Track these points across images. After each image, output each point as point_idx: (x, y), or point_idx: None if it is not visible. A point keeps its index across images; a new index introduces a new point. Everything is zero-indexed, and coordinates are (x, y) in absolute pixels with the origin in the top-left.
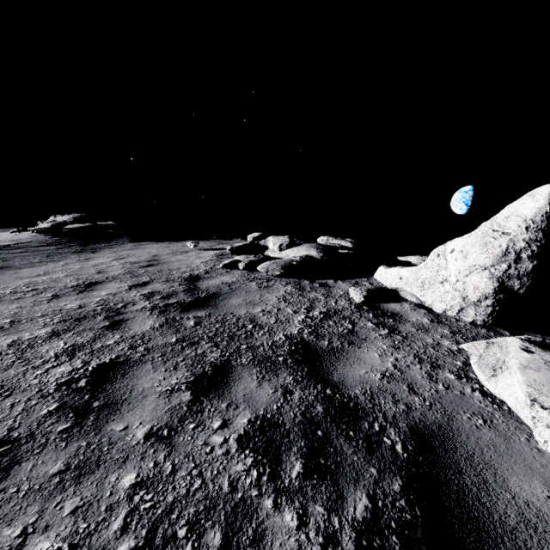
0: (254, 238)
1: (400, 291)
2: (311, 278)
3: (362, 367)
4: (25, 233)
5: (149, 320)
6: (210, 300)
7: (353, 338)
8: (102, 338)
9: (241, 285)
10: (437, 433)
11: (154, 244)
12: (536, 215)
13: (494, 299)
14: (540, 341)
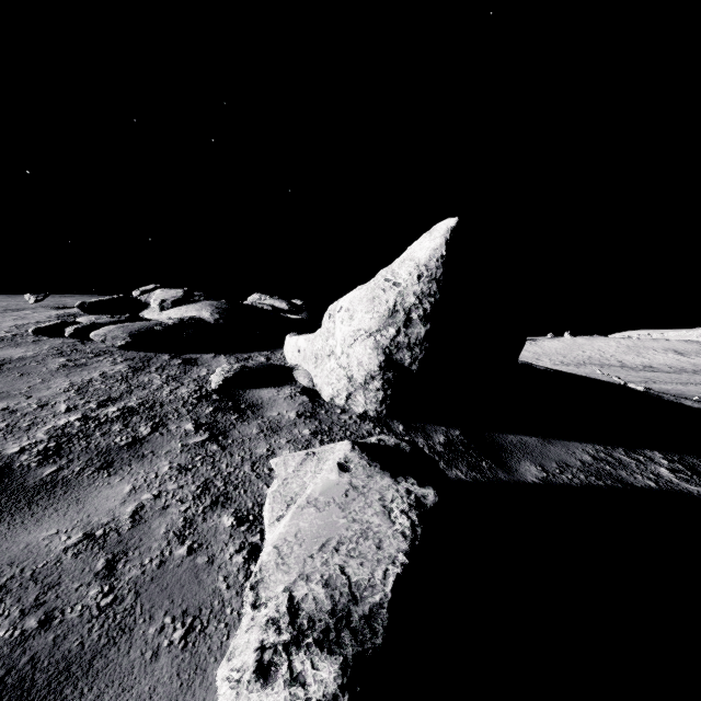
0: (144, 292)
1: (295, 370)
2: (182, 350)
3: (60, 521)
4: None
5: None
6: None
7: (123, 455)
8: None
9: (30, 363)
10: (32, 697)
11: None
12: (431, 258)
13: (383, 379)
14: (392, 445)
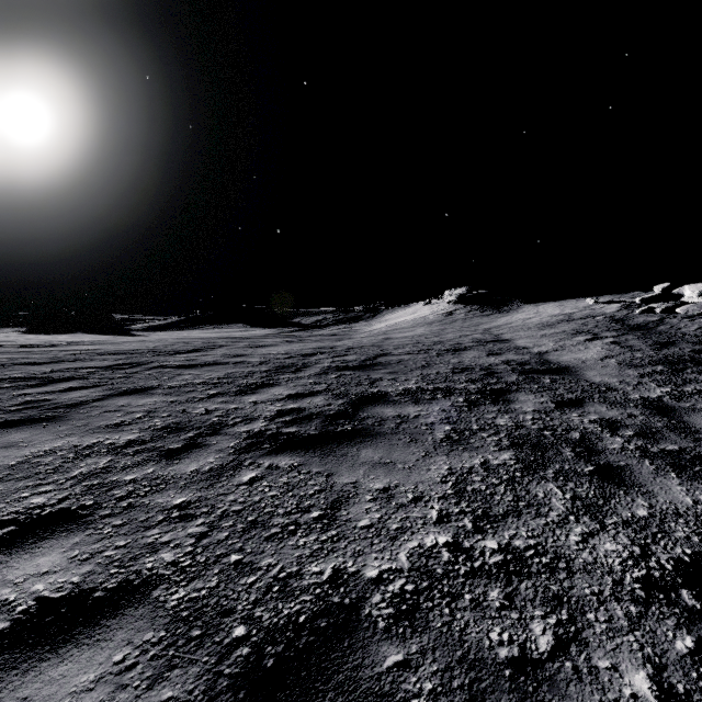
0: (663, 288)
1: None
2: None
3: None
4: (434, 305)
5: (613, 334)
6: (642, 328)
7: None
8: (597, 337)
9: (664, 321)
10: None
11: (546, 304)
12: None
13: None
14: None
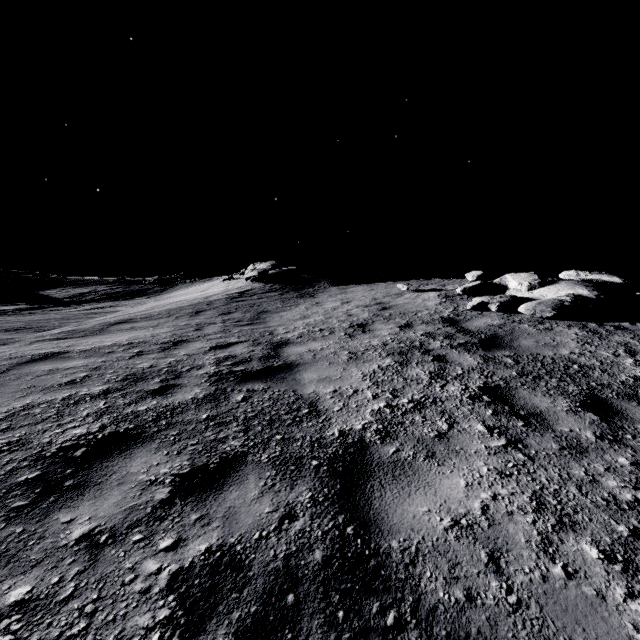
0: (478, 277)
1: None
2: (593, 320)
3: None
4: (234, 281)
5: (466, 357)
6: (497, 341)
7: None
8: (447, 368)
9: (514, 328)
10: None
11: (355, 287)
12: None
13: None
14: None
